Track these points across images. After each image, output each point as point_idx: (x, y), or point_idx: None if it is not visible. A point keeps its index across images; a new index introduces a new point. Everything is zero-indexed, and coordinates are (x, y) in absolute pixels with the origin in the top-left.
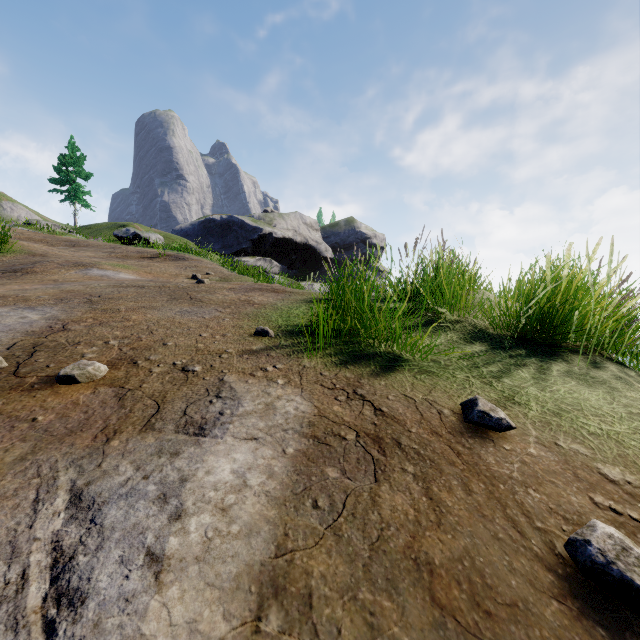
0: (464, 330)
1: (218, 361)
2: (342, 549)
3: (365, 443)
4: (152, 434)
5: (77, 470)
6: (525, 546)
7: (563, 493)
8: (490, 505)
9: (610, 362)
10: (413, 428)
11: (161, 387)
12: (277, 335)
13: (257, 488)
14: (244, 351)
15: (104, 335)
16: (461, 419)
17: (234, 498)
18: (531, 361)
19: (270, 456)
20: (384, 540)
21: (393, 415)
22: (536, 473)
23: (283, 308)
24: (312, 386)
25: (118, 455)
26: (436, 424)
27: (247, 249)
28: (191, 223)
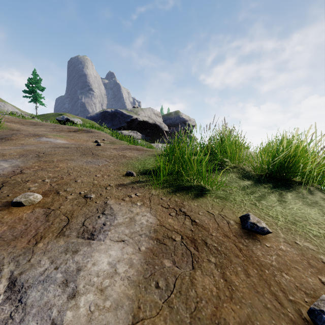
0: (238, 172)
1: (104, 191)
2: (173, 317)
3: (186, 243)
4: (63, 238)
5: (15, 264)
6: (284, 313)
7: (303, 275)
8: (261, 284)
9: (318, 190)
10: (213, 233)
11: (71, 208)
12: (138, 175)
13: (122, 274)
14: (119, 185)
15: (43, 176)
16: (240, 227)
17: (108, 282)
18: (276, 190)
19: (131, 252)
20: (198, 310)
21: (202, 224)
22: (286, 262)
23: (141, 159)
24: (156, 206)
25: (41, 253)
26: (226, 230)
27: (124, 126)
28: (96, 113)
